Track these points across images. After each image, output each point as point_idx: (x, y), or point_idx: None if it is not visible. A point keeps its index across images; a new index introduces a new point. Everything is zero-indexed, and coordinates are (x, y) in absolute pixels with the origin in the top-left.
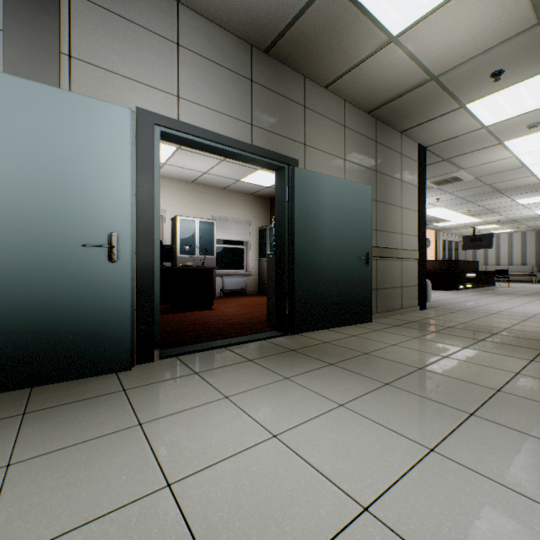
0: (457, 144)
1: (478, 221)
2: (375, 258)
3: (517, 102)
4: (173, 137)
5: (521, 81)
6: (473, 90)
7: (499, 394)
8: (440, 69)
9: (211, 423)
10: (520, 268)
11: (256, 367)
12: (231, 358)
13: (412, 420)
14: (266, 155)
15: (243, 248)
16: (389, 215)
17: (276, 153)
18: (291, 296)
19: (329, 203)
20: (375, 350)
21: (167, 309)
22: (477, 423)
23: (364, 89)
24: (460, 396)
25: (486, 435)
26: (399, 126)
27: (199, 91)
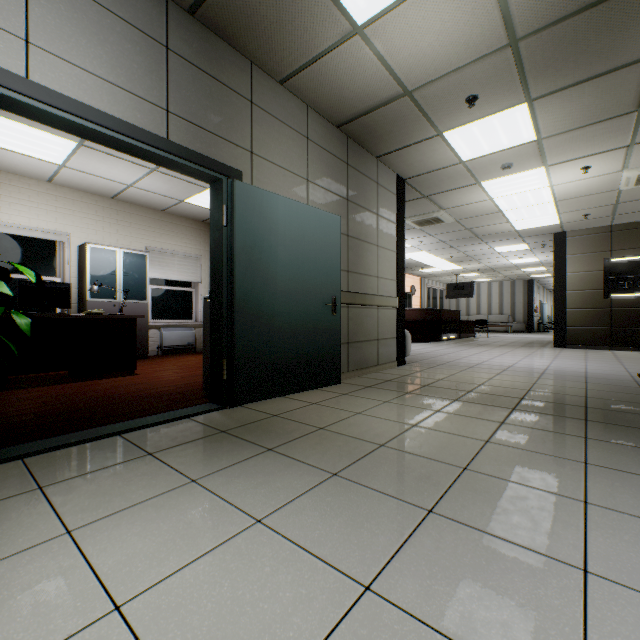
0: (437, 179)
1: (461, 268)
2: (347, 305)
3: (492, 137)
4: (19, 106)
5: (495, 113)
6: (449, 116)
7: (466, 474)
8: (414, 83)
9: (2, 598)
10: (498, 318)
11: (153, 466)
12: (120, 452)
13: (352, 534)
14: (191, 158)
15: (191, 291)
16: (363, 254)
17: (207, 157)
18: (231, 355)
19: (285, 233)
20: (334, 423)
21: (62, 376)
22: (434, 526)
23: (330, 94)
24: (421, 484)
25: (443, 545)
26: (374, 149)
27: (71, 42)
